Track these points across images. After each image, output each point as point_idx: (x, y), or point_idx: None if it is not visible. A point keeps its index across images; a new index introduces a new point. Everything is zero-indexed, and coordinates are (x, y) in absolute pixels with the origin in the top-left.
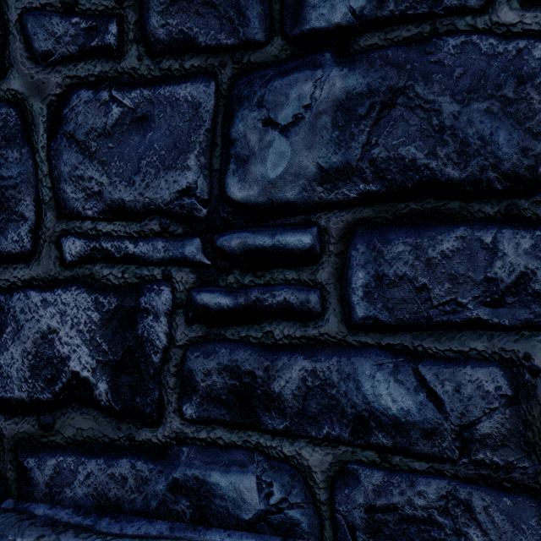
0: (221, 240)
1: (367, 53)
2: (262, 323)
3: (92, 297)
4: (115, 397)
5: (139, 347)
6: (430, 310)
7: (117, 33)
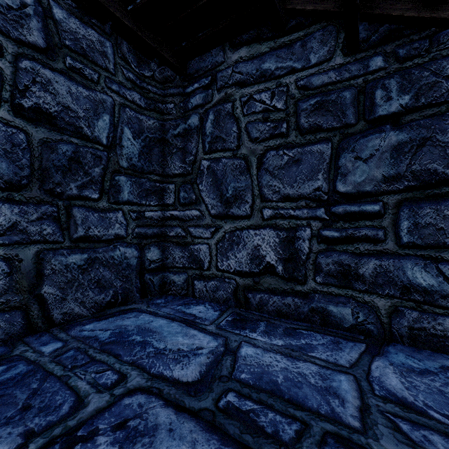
0: (333, 209)
1: (409, 123)
2: (354, 244)
3: (275, 232)
4: (285, 272)
5: (296, 252)
6: (445, 239)
7: (286, 127)
